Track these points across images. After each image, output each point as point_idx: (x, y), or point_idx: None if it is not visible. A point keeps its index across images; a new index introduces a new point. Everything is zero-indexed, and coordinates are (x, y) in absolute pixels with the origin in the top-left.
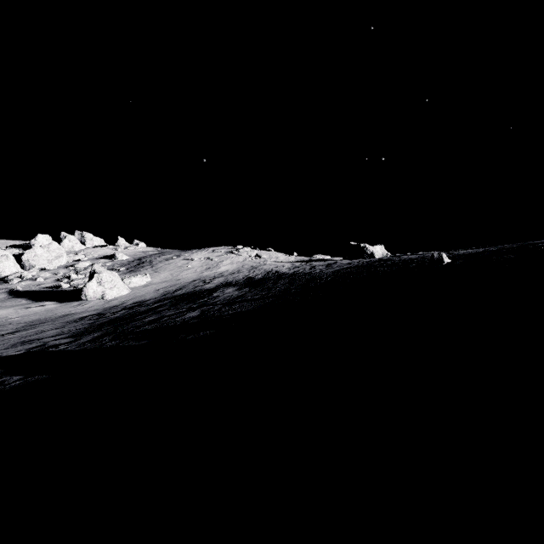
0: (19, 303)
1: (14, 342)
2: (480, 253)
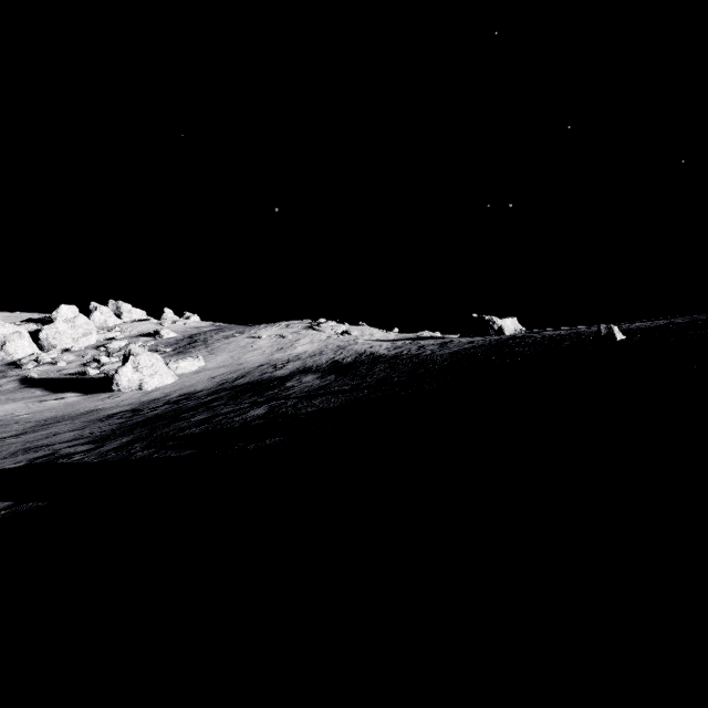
0: (32, 394)
1: (15, 449)
2: (664, 327)
